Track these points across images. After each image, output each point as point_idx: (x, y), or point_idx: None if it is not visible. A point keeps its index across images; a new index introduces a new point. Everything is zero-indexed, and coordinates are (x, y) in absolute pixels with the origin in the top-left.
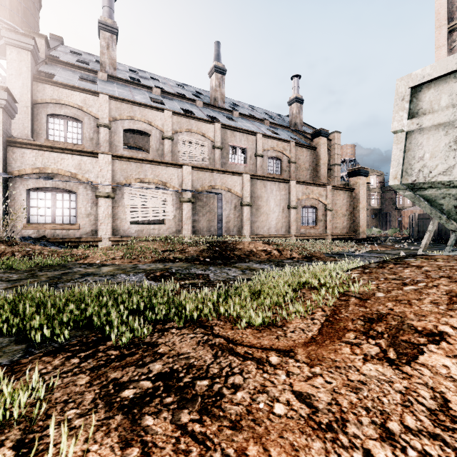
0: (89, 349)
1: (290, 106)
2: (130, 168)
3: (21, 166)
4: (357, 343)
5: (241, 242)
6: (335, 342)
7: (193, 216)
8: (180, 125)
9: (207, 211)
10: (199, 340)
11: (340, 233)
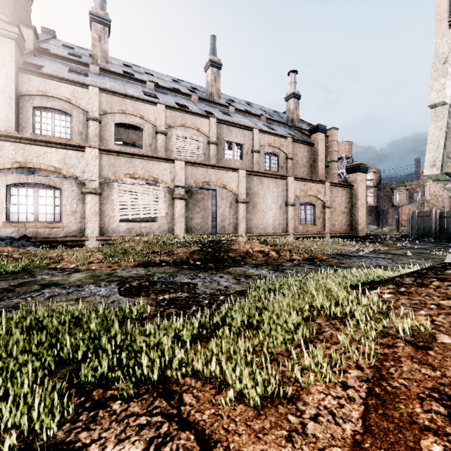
0: None
1: (287, 101)
2: (119, 163)
3: None
4: None
5: (236, 242)
6: None
7: (187, 213)
8: (174, 119)
9: (201, 208)
10: (151, 439)
11: (339, 230)
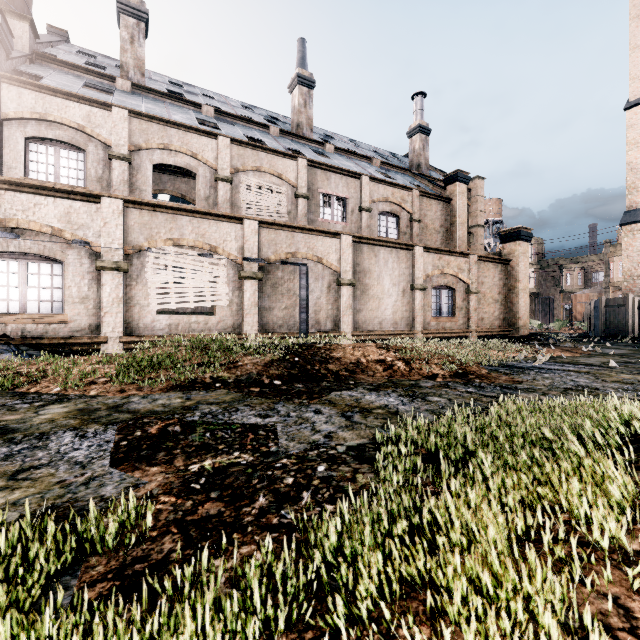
0: None
1: (410, 138)
2: (156, 223)
3: None
4: None
5: (340, 346)
6: None
7: (262, 301)
8: (243, 160)
9: (284, 293)
10: None
11: (490, 327)
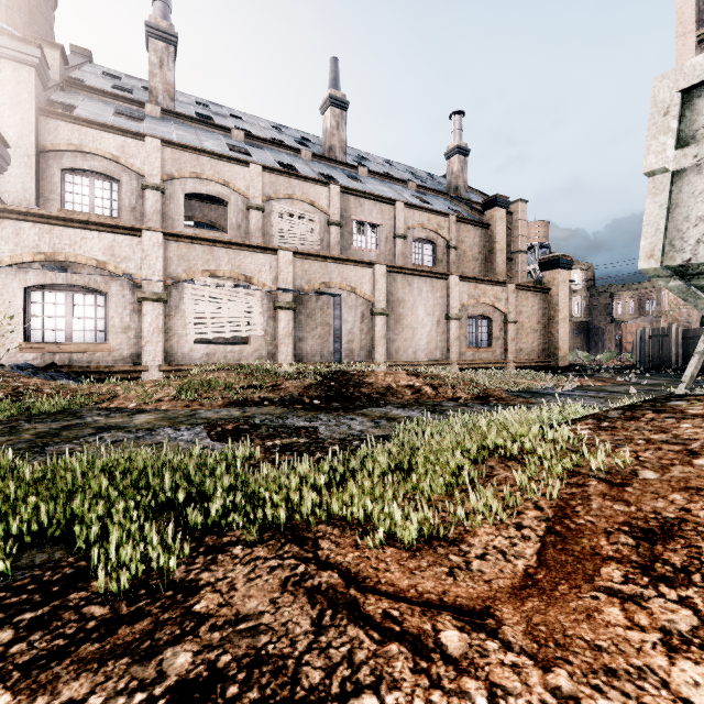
0: (47, 601)
1: (448, 159)
2: (193, 255)
3: (15, 249)
4: (634, 596)
5: (372, 373)
6: (581, 589)
7: (296, 331)
8: (275, 187)
9: (317, 323)
10: (287, 577)
11: (529, 358)
